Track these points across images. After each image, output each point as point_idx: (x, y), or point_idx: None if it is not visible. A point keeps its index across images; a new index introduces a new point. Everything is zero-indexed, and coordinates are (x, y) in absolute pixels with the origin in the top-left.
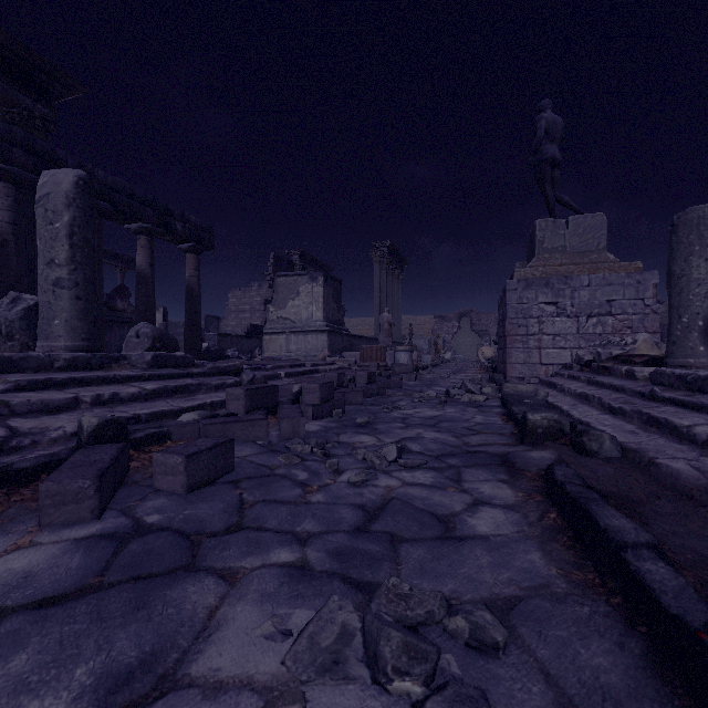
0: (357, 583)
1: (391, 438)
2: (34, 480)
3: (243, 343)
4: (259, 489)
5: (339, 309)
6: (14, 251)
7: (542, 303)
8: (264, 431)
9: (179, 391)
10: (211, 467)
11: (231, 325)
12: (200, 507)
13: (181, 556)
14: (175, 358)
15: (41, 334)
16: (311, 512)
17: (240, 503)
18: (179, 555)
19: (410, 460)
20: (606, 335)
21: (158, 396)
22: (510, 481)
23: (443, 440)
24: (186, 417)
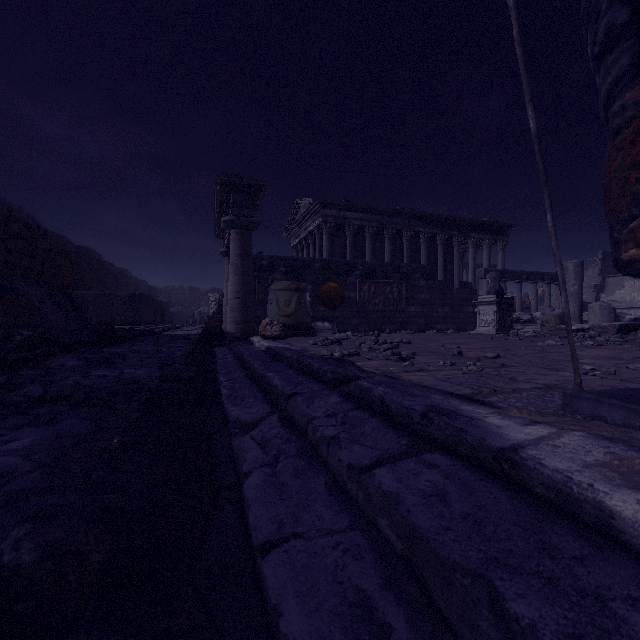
0: None
1: None
2: None
3: None
4: None
5: None
6: (536, 298)
7: None
8: None
9: None
10: None
11: None
12: None
13: None
14: None
15: None
16: None
17: None
18: None
19: None
20: None
21: None
22: None
23: None
24: None
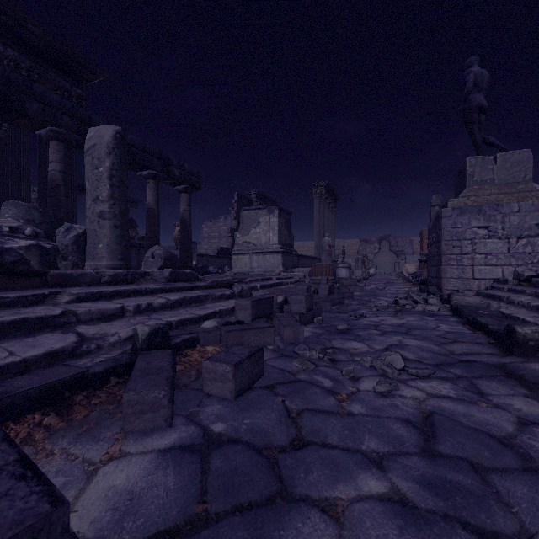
0: (481, 532)
1: (378, 345)
2: (106, 383)
3: (215, 261)
4: (296, 396)
5: (289, 234)
6: (64, 193)
7: (475, 227)
8: (272, 337)
9: (193, 301)
10: (249, 373)
11: (204, 248)
12: (255, 415)
13: (268, 479)
14: (185, 274)
15: (89, 255)
16: (363, 427)
17: (286, 412)
18: (265, 477)
19: (421, 370)
20: (535, 254)
21: (179, 305)
22: (534, 396)
23: (427, 348)
24: (208, 324)
